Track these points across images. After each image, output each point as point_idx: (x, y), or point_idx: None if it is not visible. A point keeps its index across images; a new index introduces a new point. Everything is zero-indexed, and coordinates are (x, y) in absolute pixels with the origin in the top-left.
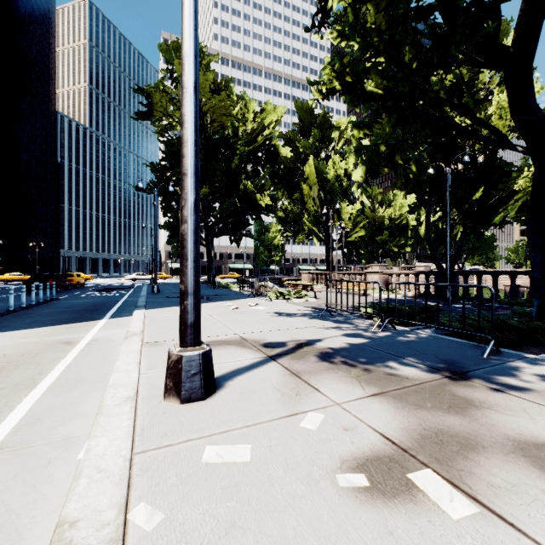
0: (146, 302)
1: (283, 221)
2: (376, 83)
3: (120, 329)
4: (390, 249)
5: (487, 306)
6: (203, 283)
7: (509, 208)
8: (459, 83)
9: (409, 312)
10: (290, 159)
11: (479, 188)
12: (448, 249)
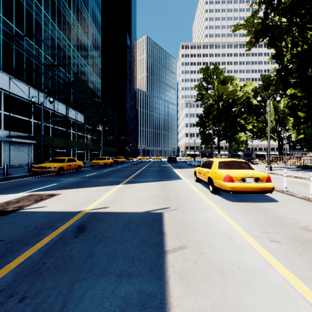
0: None
1: (252, 131)
2: (301, 111)
3: None
4: None
5: None
6: None
7: None
8: None
9: (311, 166)
10: None
11: None
12: None
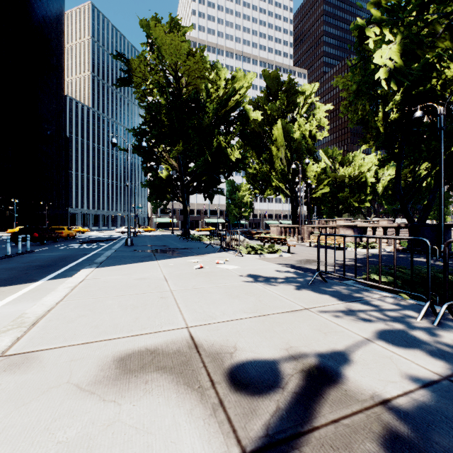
0: (107, 257)
1: (252, 180)
2: None
3: (36, 302)
4: (350, 205)
5: None
6: (180, 236)
7: None
8: None
9: (450, 282)
10: (259, 123)
11: None
12: (442, 198)
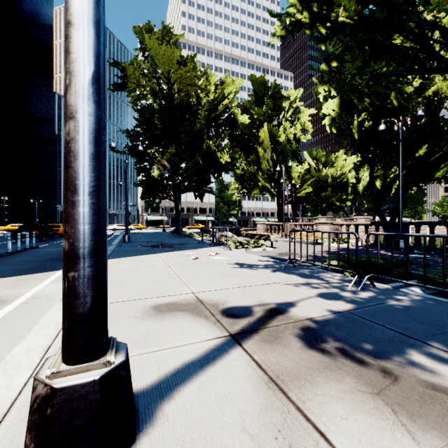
0: (112, 251)
1: (241, 180)
2: (348, 13)
3: None
4: (333, 204)
5: (447, 257)
6: (172, 233)
7: None
8: None
9: (382, 265)
10: (247, 126)
11: (421, 146)
12: (400, 200)
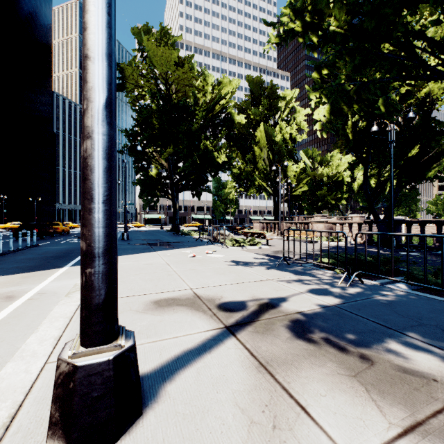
0: None
1: (237, 179)
2: (339, 23)
3: (74, 280)
4: (328, 202)
5: (436, 255)
6: (169, 231)
7: (443, 163)
8: (396, 52)
9: (371, 262)
10: (243, 125)
11: (414, 146)
12: (392, 199)
